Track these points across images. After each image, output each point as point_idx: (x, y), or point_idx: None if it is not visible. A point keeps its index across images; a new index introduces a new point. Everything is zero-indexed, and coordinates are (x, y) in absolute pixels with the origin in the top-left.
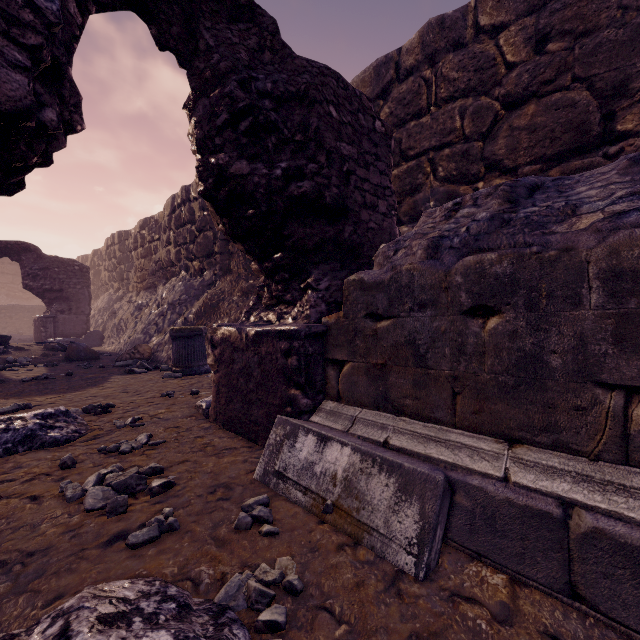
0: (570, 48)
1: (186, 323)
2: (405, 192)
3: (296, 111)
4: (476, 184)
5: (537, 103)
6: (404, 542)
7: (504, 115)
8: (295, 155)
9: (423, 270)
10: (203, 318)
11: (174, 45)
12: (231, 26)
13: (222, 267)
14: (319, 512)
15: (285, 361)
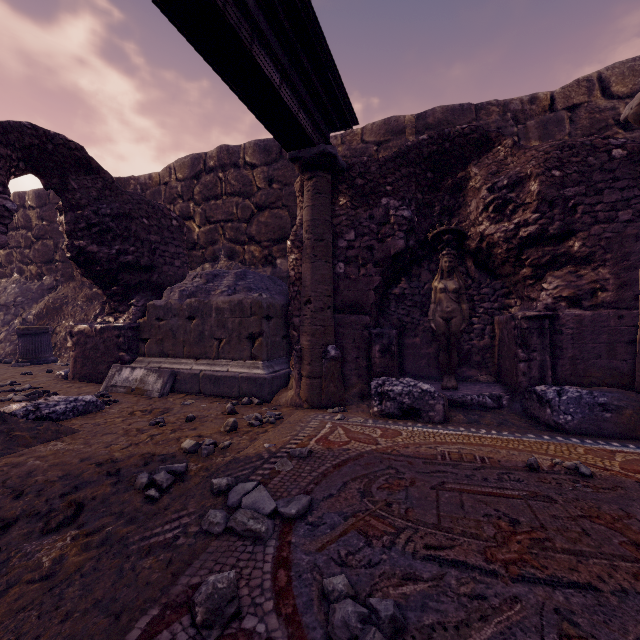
0: (281, 189)
1: (25, 323)
2: (209, 243)
3: (124, 221)
4: (244, 246)
5: (269, 212)
6: (157, 390)
7: (256, 213)
8: (124, 242)
9: (175, 303)
10: (45, 319)
11: (54, 187)
12: (87, 177)
13: (64, 274)
14: (130, 392)
15: (118, 340)
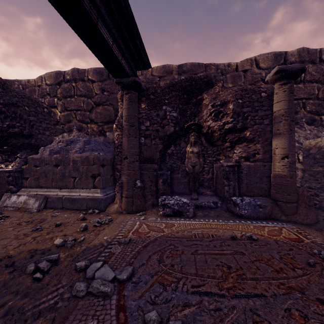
0: (109, 95)
1: None
2: (66, 121)
3: (12, 107)
4: (88, 124)
5: (102, 107)
6: (35, 208)
7: (95, 107)
8: (12, 120)
9: (47, 157)
10: None
11: None
12: None
13: None
14: (17, 210)
15: (8, 179)
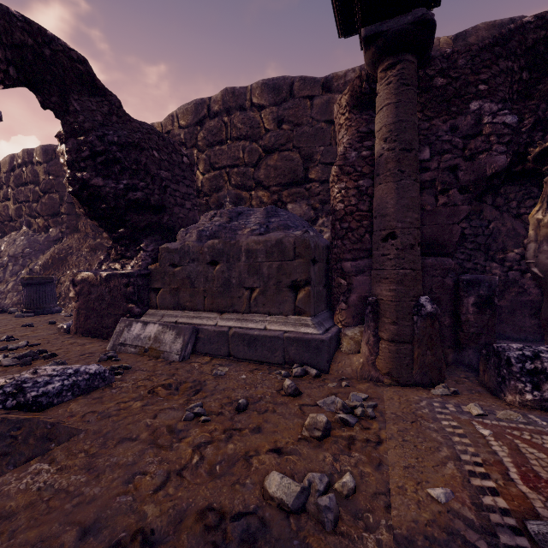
0: (292, 130)
1: (32, 273)
2: (213, 190)
3: (133, 152)
4: (251, 192)
5: (278, 154)
6: (176, 352)
7: (264, 156)
8: (132, 177)
9: (194, 245)
10: (51, 269)
11: (53, 106)
12: (91, 99)
13: (69, 226)
14: (142, 353)
15: (126, 289)
